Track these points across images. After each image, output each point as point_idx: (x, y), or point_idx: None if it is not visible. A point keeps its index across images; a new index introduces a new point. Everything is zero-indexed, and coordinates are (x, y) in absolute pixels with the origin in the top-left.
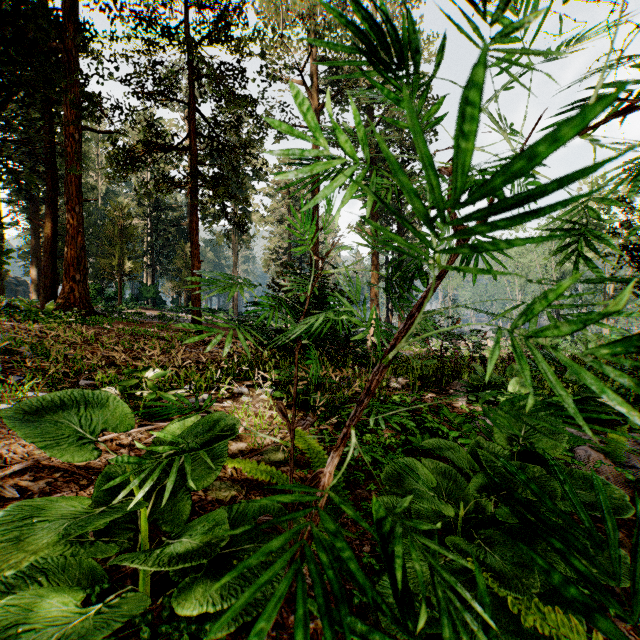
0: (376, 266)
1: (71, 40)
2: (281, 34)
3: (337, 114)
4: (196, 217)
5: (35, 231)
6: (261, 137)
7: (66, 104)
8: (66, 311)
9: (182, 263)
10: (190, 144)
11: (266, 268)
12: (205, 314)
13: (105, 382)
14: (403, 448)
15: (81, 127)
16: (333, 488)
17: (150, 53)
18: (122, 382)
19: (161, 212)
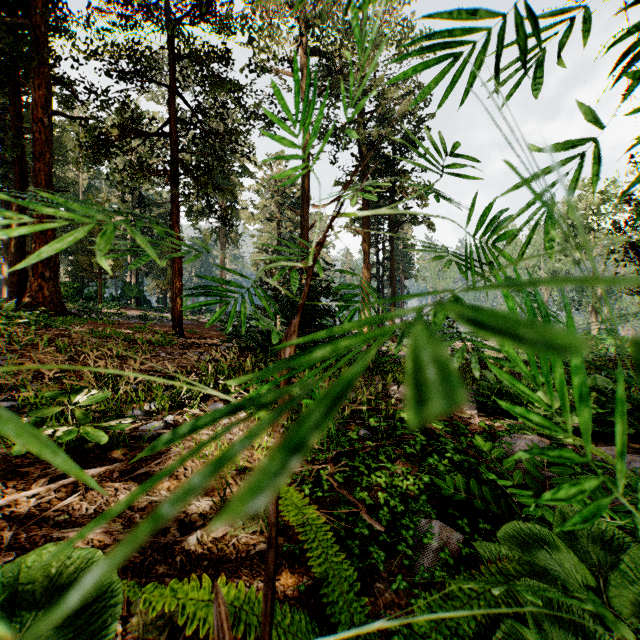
0: (367, 265)
1: (40, 16)
2: (270, 21)
3: (328, 109)
4: (177, 209)
5: (8, 226)
6: (249, 130)
7: (34, 86)
8: (32, 311)
9: (167, 261)
10: (170, 130)
11: (255, 267)
12: (191, 314)
13: (33, 404)
14: (426, 493)
15: (51, 111)
16: (342, 597)
17: (124, 27)
18: (35, 412)
19: (145, 208)
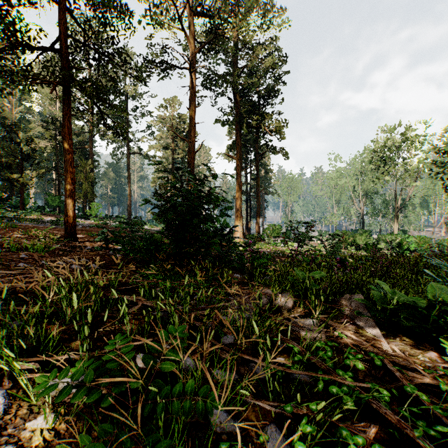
0: (240, 183)
1: None
2: None
3: (210, 64)
4: (69, 122)
5: None
6: (148, 75)
7: None
8: None
9: (83, 178)
10: (62, 47)
11: (154, 184)
12: (103, 219)
13: None
14: None
15: None
16: None
17: None
18: None
19: None
